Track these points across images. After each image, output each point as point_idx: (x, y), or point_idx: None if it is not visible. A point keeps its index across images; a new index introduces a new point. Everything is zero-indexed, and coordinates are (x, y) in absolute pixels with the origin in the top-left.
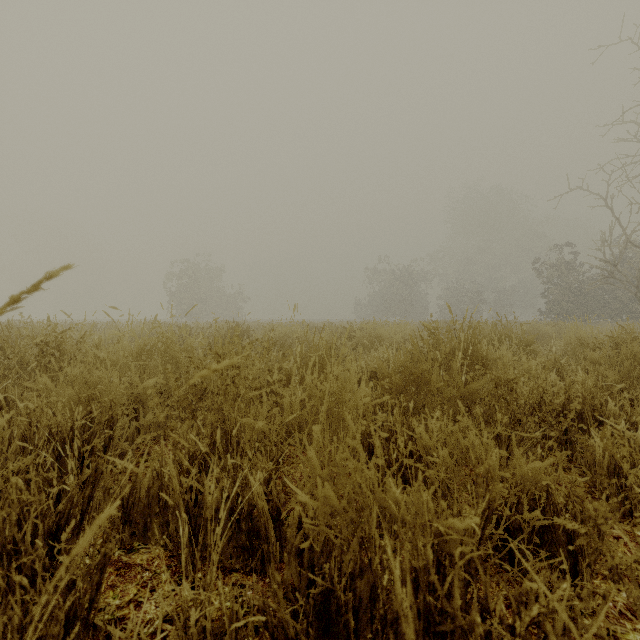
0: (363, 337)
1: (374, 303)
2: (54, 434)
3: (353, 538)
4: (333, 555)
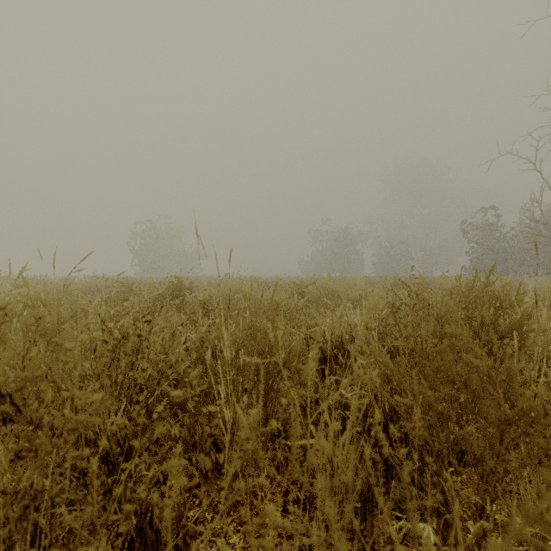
0: (316, 294)
1: (317, 260)
2: None
3: None
4: None
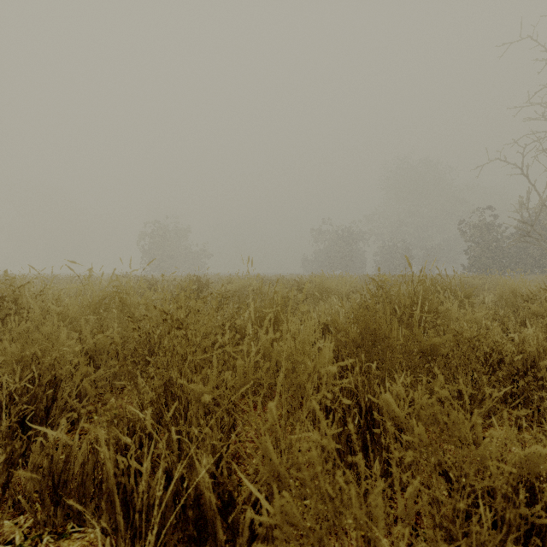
0: (312, 289)
1: (319, 259)
2: None
3: None
4: None
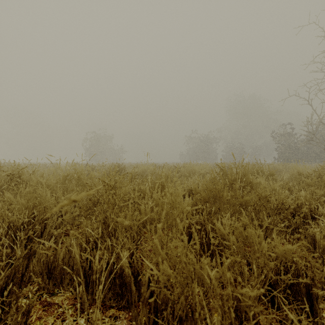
0: (184, 171)
1: (189, 154)
2: (11, 226)
3: (181, 295)
4: (169, 306)
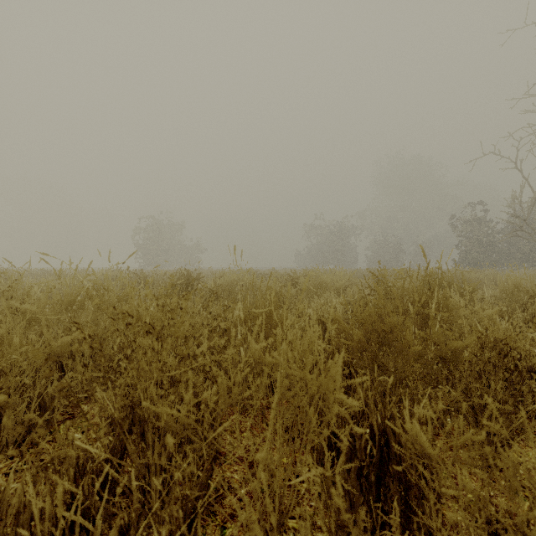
0: (307, 284)
1: (312, 253)
2: None
3: None
4: None
